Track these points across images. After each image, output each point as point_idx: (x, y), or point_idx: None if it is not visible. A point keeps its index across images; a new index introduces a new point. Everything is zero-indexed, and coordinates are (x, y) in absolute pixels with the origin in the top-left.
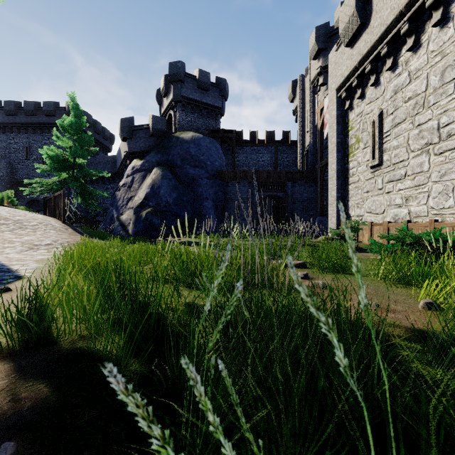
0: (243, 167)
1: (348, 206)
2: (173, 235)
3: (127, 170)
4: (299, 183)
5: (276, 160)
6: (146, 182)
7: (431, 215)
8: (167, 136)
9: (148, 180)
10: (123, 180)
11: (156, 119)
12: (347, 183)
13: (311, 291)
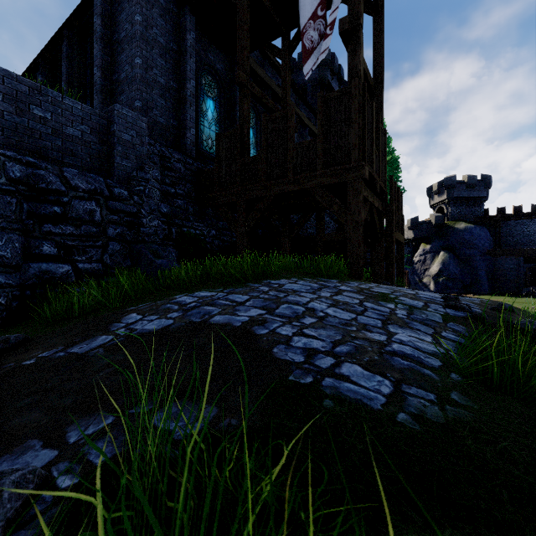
0: (506, 237)
1: None
2: (459, 292)
3: (419, 252)
4: None
5: None
6: (437, 261)
7: None
8: (443, 226)
9: (439, 260)
10: (417, 258)
11: (436, 218)
12: None
13: None
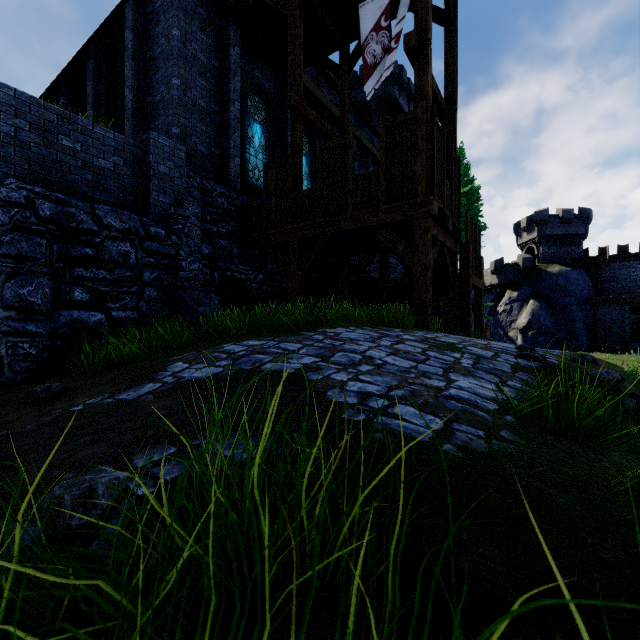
0: (609, 283)
1: None
2: (552, 348)
3: (504, 300)
4: None
5: None
6: (526, 311)
7: None
8: (533, 269)
9: (528, 309)
10: (502, 308)
11: (525, 260)
12: None
13: None
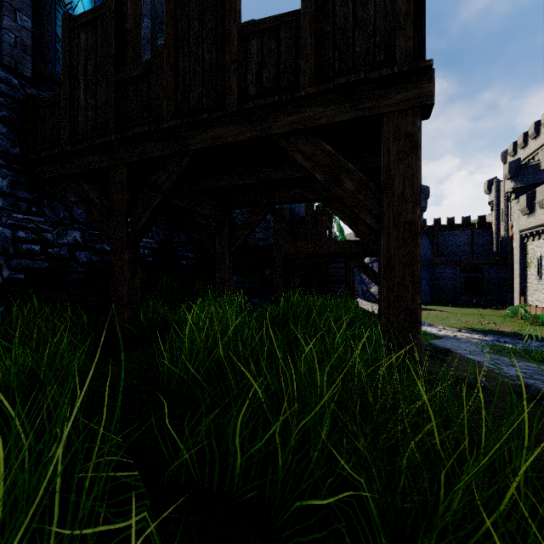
0: (442, 247)
1: (526, 294)
2: None
3: (366, 260)
4: (494, 267)
5: (472, 241)
6: None
7: None
8: None
9: None
10: None
11: None
12: (526, 282)
13: (496, 328)
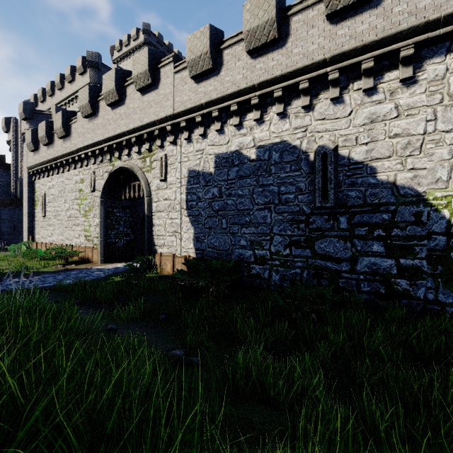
0: None
1: (35, 232)
2: None
3: None
4: (9, 207)
5: None
6: None
7: (57, 241)
8: None
9: None
10: None
11: None
12: (34, 220)
13: None
